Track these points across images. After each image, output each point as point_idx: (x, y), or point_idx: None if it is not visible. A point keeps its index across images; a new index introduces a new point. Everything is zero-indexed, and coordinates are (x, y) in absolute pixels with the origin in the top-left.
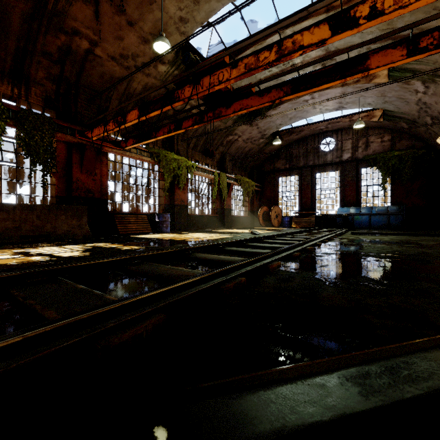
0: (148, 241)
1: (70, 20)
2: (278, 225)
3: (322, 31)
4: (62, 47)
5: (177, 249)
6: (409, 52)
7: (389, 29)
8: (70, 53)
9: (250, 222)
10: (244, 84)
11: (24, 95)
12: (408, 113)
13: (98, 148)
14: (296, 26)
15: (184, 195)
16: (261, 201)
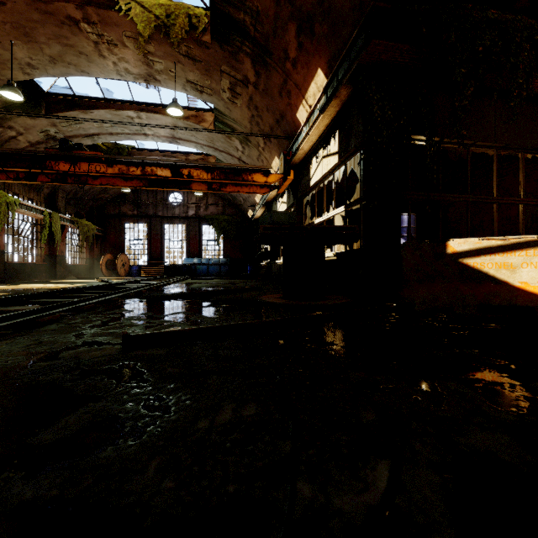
0: None
1: None
2: (125, 275)
3: (167, 172)
4: None
5: (75, 288)
6: (208, 188)
7: (212, 143)
8: None
9: (89, 271)
10: (93, 131)
11: None
12: None
13: None
14: (149, 114)
15: (0, 238)
16: (103, 247)
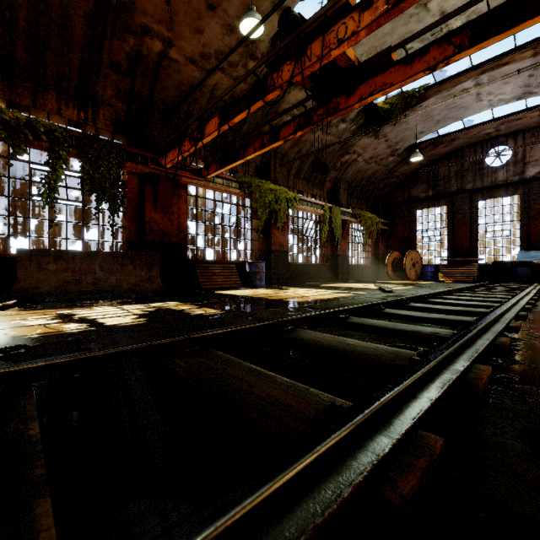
0: (232, 301)
1: (138, 15)
2: (415, 278)
3: None
4: (132, 53)
5: (268, 323)
6: None
7: None
8: (141, 60)
9: (373, 273)
10: None
11: (91, 120)
12: None
13: (175, 180)
14: None
15: (283, 238)
16: (389, 243)
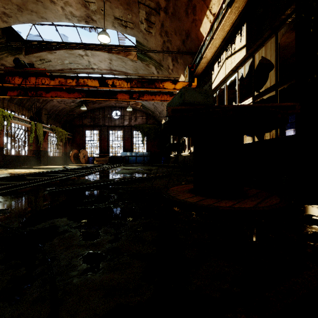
0: None
1: None
2: (85, 163)
3: (96, 83)
4: None
5: (16, 175)
6: (130, 97)
7: (136, 72)
8: None
9: (64, 160)
10: (58, 67)
11: None
12: (151, 108)
13: None
14: (92, 51)
15: (0, 139)
16: (73, 145)
